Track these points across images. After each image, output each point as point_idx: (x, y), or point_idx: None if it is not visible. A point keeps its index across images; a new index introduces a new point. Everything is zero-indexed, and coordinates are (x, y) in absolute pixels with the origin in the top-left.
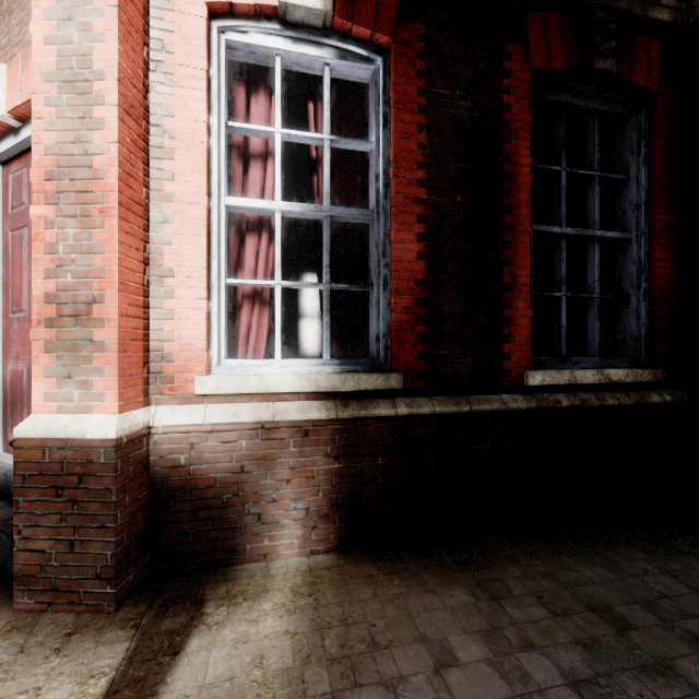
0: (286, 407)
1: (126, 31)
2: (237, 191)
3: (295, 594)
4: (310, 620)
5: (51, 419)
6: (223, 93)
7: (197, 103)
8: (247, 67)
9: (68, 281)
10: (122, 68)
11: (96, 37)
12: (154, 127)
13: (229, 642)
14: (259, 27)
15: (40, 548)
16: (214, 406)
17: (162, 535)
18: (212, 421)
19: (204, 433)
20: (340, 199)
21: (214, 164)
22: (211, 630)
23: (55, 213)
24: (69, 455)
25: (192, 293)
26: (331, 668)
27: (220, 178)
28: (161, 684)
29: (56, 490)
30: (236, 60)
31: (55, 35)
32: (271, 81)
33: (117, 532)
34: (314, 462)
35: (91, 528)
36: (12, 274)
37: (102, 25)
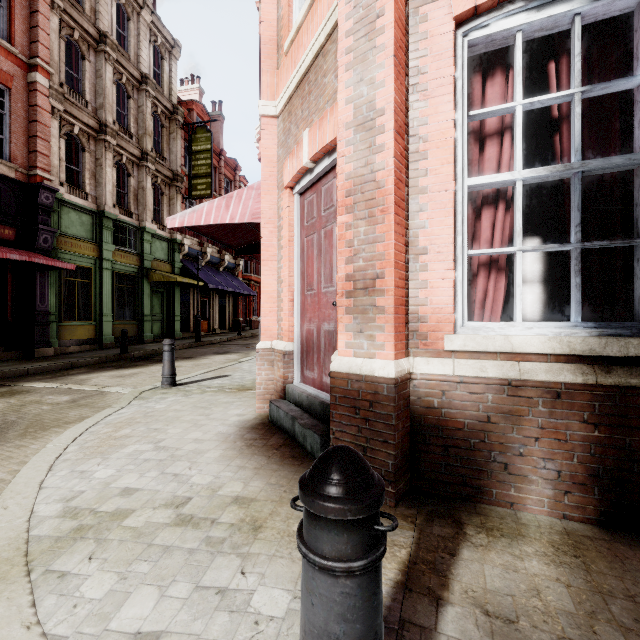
0: (533, 368)
1: (397, 71)
2: (473, 172)
3: (556, 549)
4: (584, 580)
5: (350, 361)
6: (465, 89)
7: (445, 106)
8: (482, 56)
9: (360, 264)
10: (395, 100)
11: (378, 85)
12: (412, 137)
13: (499, 565)
14: (501, 14)
15: None
16: (461, 361)
17: (419, 460)
18: (460, 373)
19: (453, 382)
20: (589, 151)
21: (458, 153)
22: (477, 549)
23: (352, 219)
24: (363, 387)
25: (441, 265)
26: (627, 636)
27: (462, 164)
28: (448, 572)
29: (355, 410)
30: (474, 55)
31: (352, 96)
32: (506, 59)
33: (395, 448)
34: (566, 425)
35: (377, 440)
36: (307, 266)
37: (382, 75)
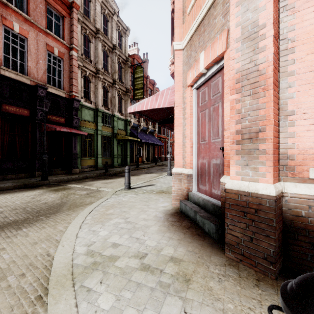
0: None
1: None
2: None
3: None
4: None
5: (239, 183)
6: None
7: (310, 15)
8: None
9: (246, 124)
10: (273, 17)
11: (260, 10)
12: (282, 40)
13: None
14: None
15: (236, 235)
16: None
17: (289, 249)
18: None
19: None
20: None
21: None
22: None
23: (240, 96)
24: (249, 199)
25: (306, 121)
26: None
27: None
28: None
29: (243, 213)
30: None
31: (240, 21)
32: None
33: (275, 241)
34: None
35: (261, 234)
36: (201, 128)
37: (263, 2)
